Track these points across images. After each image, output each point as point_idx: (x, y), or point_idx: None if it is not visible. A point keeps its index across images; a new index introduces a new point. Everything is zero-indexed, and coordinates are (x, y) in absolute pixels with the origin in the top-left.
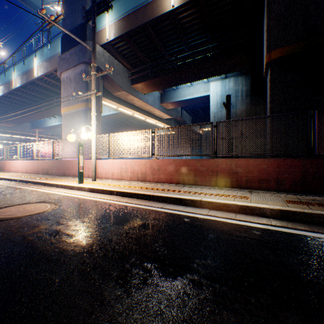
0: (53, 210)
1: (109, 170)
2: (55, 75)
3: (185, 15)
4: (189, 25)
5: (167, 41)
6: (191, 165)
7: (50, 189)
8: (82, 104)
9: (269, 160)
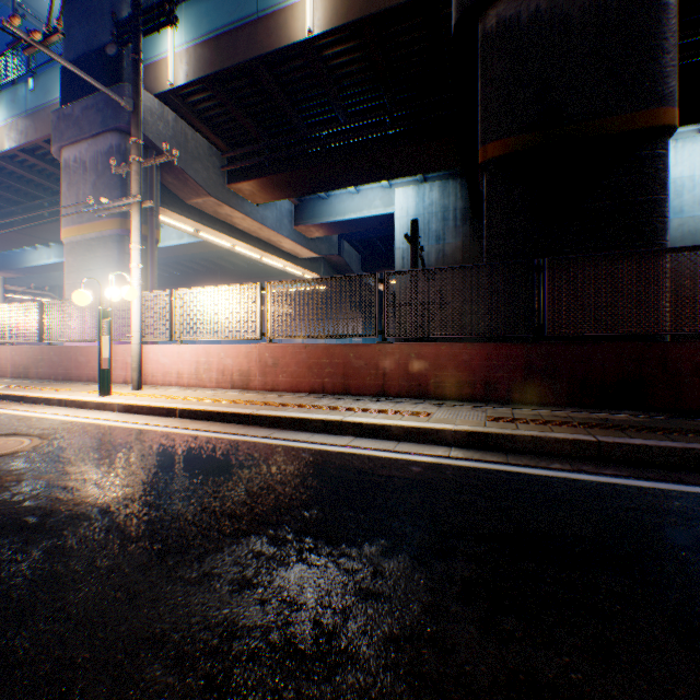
0: (37, 449)
1: (171, 367)
2: (47, 151)
3: (337, 53)
4: (345, 72)
5: (302, 98)
6: (337, 355)
7: (32, 409)
8: (113, 221)
9: (474, 347)
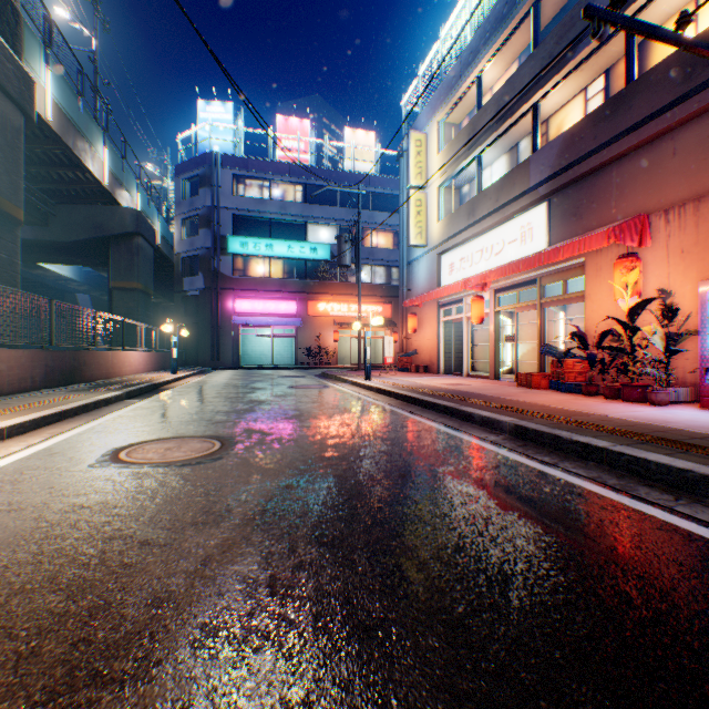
0: (163, 436)
1: None
2: None
3: None
4: None
5: None
6: None
7: None
8: None
9: (29, 352)
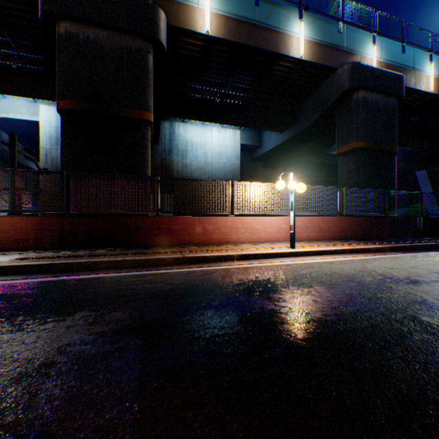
0: None
1: None
2: None
3: None
4: None
5: None
6: None
7: None
8: None
9: (30, 218)
